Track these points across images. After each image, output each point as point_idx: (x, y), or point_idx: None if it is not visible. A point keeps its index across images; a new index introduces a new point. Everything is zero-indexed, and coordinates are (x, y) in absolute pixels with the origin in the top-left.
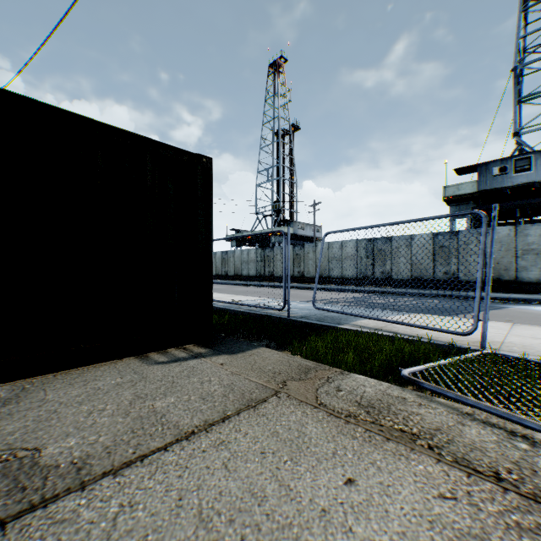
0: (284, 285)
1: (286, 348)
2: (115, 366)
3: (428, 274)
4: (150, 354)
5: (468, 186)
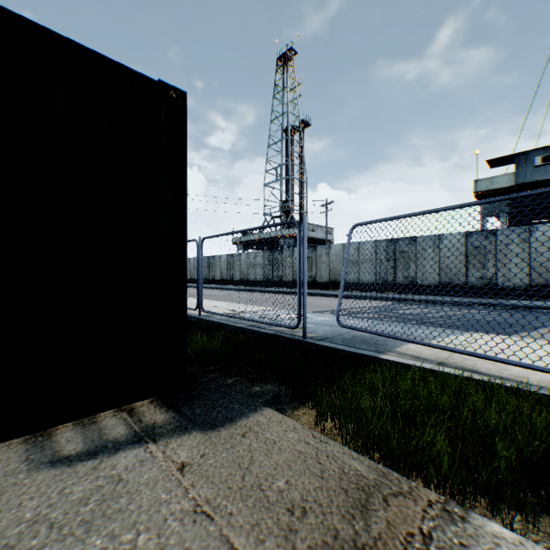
0: (298, 294)
1: (305, 401)
2: None
3: (460, 279)
4: (59, 429)
5: (504, 179)
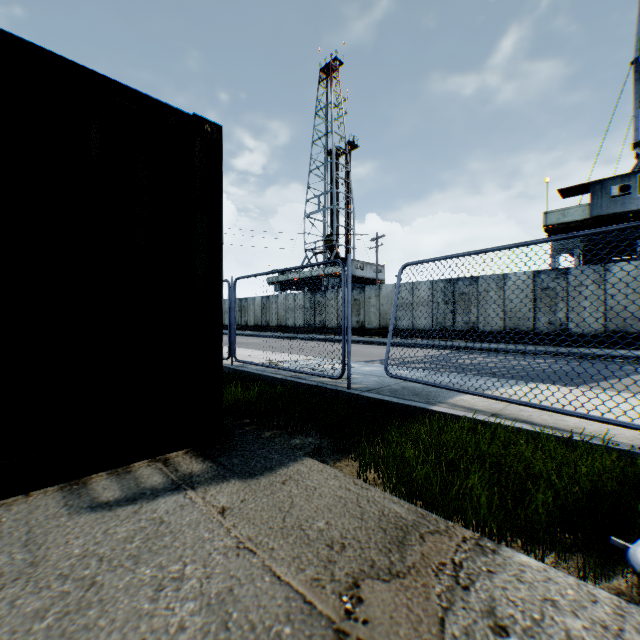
0: (342, 341)
1: (348, 453)
2: (1, 516)
3: (527, 324)
4: (93, 478)
5: (577, 211)
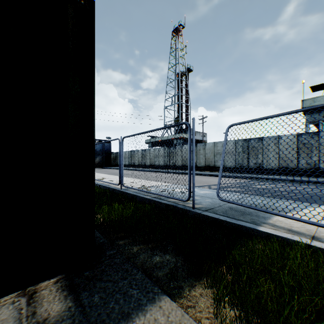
0: (189, 176)
1: (200, 277)
2: None
3: (293, 164)
4: None
5: (322, 98)
